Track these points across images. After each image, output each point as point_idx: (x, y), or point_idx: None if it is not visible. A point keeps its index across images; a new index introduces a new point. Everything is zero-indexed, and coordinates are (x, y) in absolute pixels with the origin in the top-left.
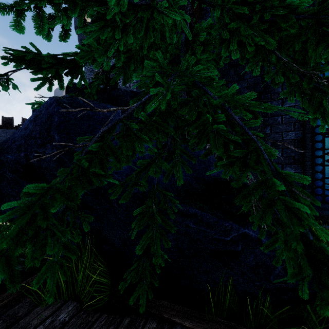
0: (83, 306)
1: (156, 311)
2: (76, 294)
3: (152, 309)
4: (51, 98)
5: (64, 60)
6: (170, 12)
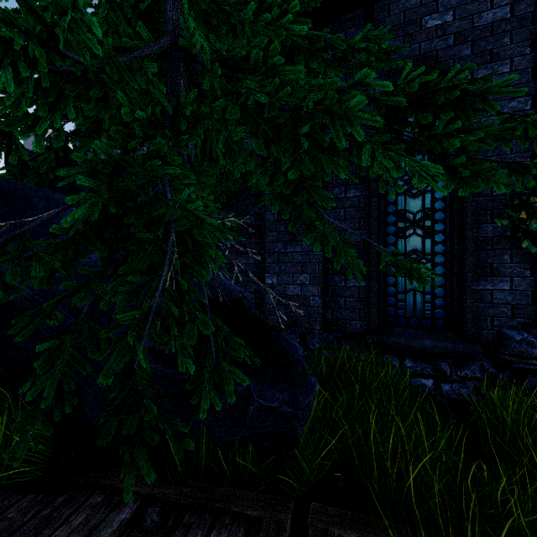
0: (0, 488)
1: (108, 481)
2: None
3: (105, 480)
4: None
5: None
6: (116, 89)
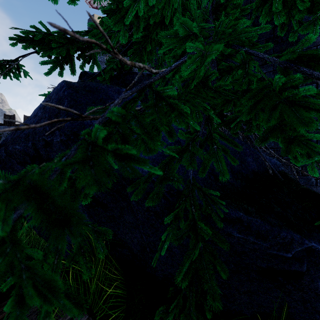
0: None
1: None
2: (88, 305)
3: None
4: (62, 82)
5: (75, 40)
6: None
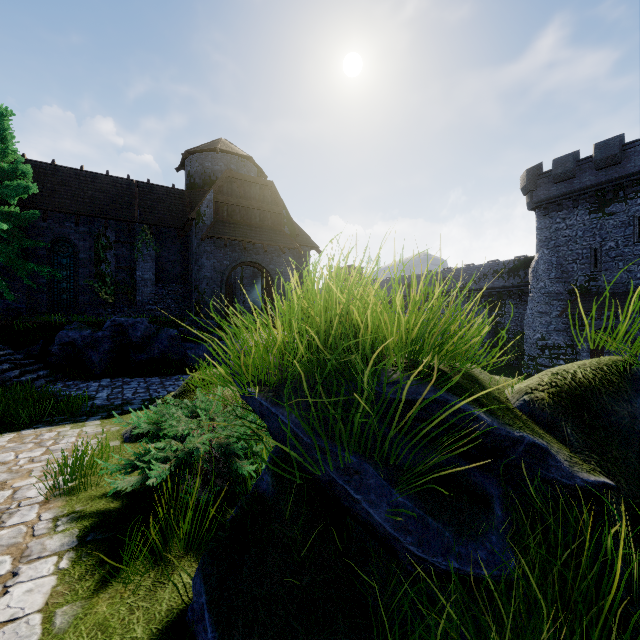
0: None
1: None
2: None
3: None
4: None
5: None
6: None
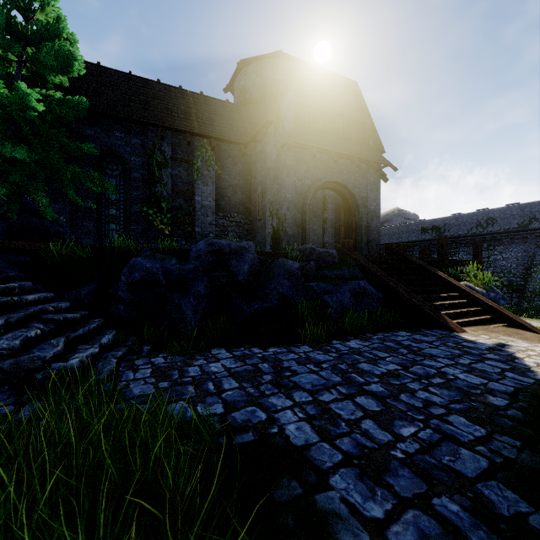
0: None
1: None
2: None
3: None
4: None
5: None
6: None
